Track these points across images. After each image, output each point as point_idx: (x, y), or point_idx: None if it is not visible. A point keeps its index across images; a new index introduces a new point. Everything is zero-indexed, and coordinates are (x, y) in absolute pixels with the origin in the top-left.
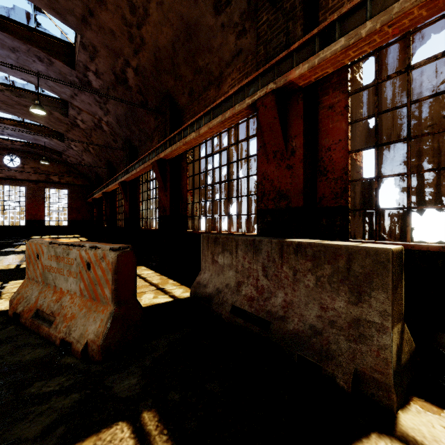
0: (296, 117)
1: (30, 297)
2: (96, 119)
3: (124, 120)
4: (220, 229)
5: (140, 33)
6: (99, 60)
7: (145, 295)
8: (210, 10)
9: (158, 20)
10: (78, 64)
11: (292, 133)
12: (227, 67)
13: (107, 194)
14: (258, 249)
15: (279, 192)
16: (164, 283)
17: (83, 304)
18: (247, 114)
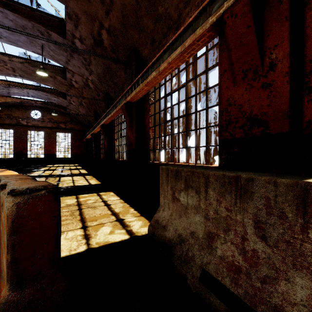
0: (277, 22)
1: None
2: (85, 79)
3: (103, 77)
4: (178, 161)
5: None
6: (81, 26)
7: (103, 228)
8: None
9: None
10: (67, 33)
11: (270, 43)
12: (185, 6)
13: (94, 135)
14: (245, 192)
15: (251, 117)
16: (125, 212)
17: None
18: (209, 38)
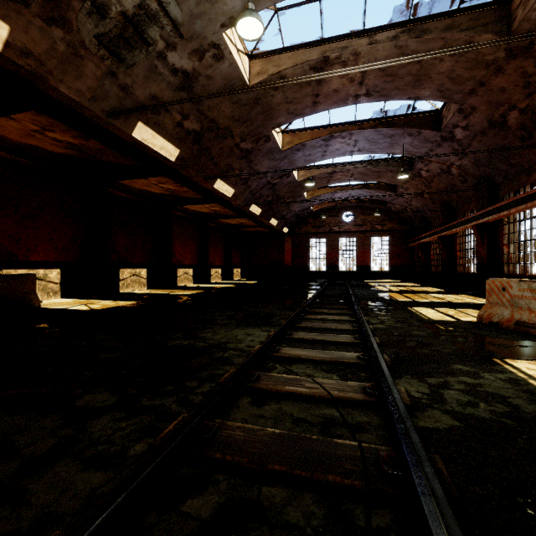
0: None
1: (502, 314)
2: (445, 166)
3: (485, 159)
4: None
5: None
6: (474, 115)
7: None
8: None
9: None
10: (446, 126)
11: None
12: None
13: (443, 238)
14: None
15: None
16: None
17: None
18: None
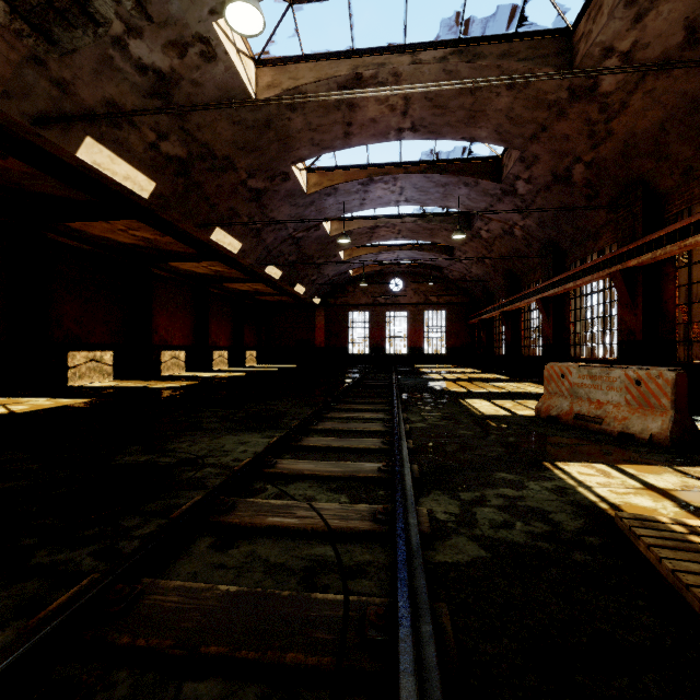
0: None
1: (561, 406)
2: (508, 226)
3: (550, 220)
4: None
5: (608, 127)
6: (537, 166)
7: None
8: None
9: (640, 108)
10: (507, 177)
11: None
12: None
13: (507, 313)
14: None
15: None
16: None
17: (632, 410)
18: None
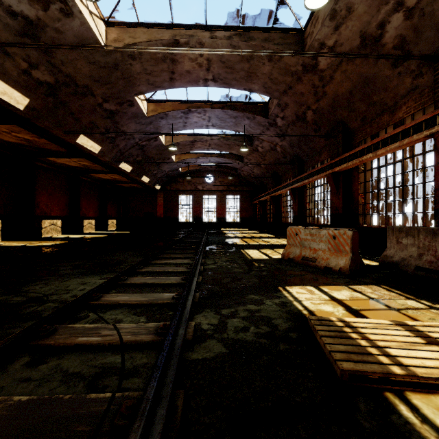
0: None
1: (295, 252)
2: (273, 145)
3: (296, 143)
4: (394, 224)
5: (324, 90)
6: (287, 110)
7: None
8: (387, 67)
9: (340, 80)
10: (271, 115)
11: None
12: (402, 98)
13: (273, 197)
14: (436, 234)
15: None
16: None
17: (331, 254)
18: (424, 139)
